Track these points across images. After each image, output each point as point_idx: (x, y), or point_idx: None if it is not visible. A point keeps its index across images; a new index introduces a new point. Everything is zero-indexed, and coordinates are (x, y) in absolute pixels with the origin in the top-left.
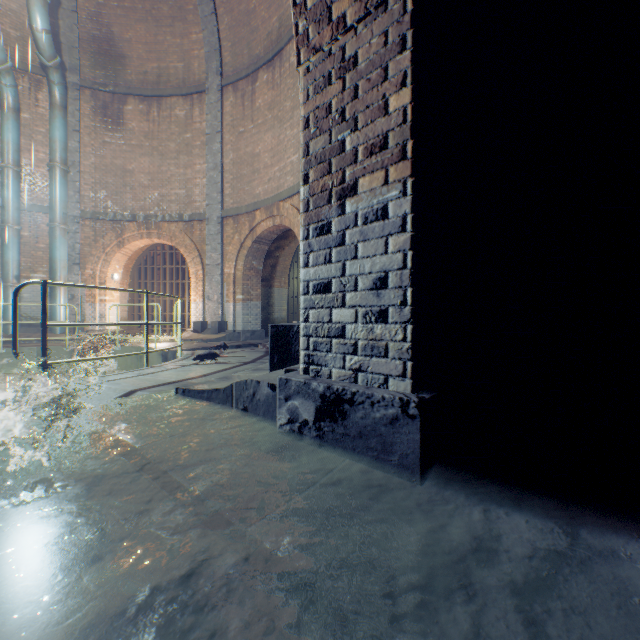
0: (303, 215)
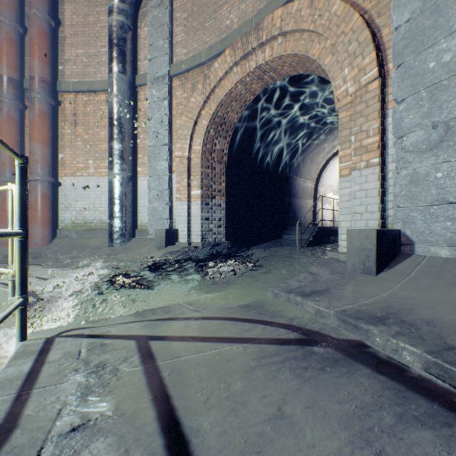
0: (201, 198)
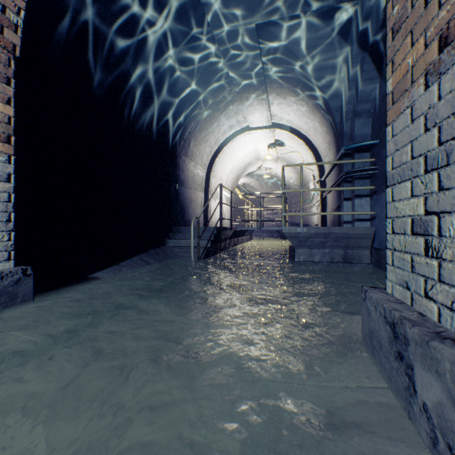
0: None
